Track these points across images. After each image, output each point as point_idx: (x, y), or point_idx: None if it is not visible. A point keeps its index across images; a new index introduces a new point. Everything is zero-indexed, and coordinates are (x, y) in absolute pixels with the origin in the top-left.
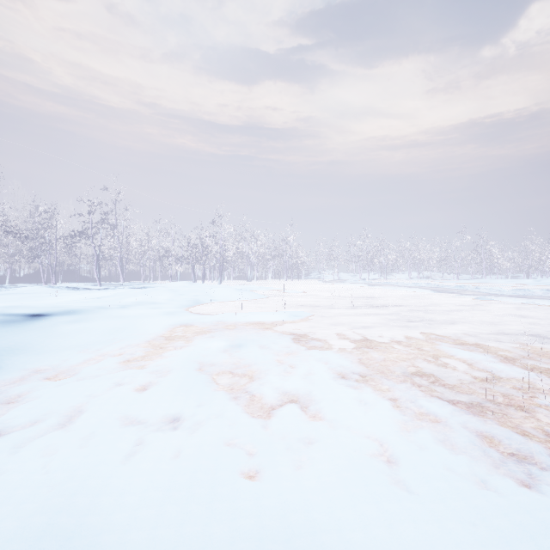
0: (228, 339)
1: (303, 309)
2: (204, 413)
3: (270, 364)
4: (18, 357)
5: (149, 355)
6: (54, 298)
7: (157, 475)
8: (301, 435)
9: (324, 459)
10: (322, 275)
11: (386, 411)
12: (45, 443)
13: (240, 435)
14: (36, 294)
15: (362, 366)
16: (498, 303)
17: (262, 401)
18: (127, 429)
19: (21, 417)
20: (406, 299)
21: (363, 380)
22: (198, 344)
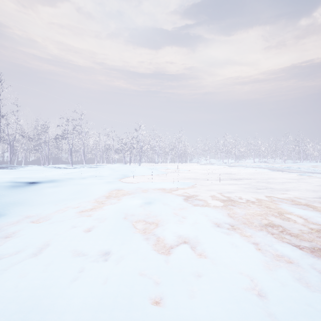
0: (143, 198)
1: (189, 181)
2: (126, 250)
3: (169, 216)
4: (18, 207)
5: (94, 208)
6: (45, 173)
7: (90, 299)
8: (192, 269)
9: (210, 291)
10: (200, 160)
11: (252, 253)
12: (21, 267)
13: (149, 267)
14: (36, 170)
15: (230, 218)
16: (314, 178)
17: (164, 242)
18: (75, 259)
19: (11, 248)
20: (253, 175)
21: (232, 228)
22: (125, 201)
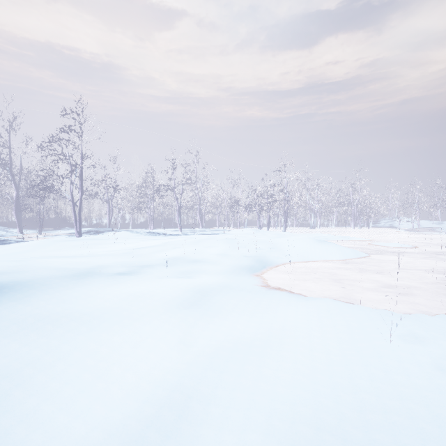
0: None
1: None
2: None
3: None
4: None
5: None
6: (105, 246)
7: None
8: None
9: None
10: (395, 223)
11: None
12: None
13: None
14: (100, 240)
15: None
16: None
17: None
18: None
19: None
20: None
21: None
22: None
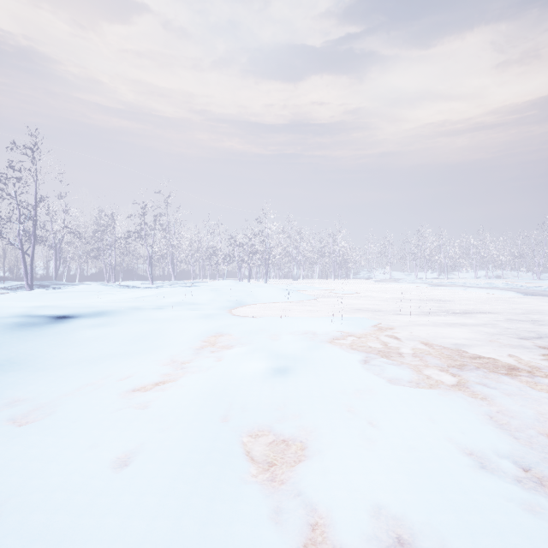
0: (270, 358)
1: (359, 314)
2: None
3: (334, 418)
4: (5, 377)
5: (163, 381)
6: (101, 297)
7: None
8: None
9: None
10: (372, 274)
11: None
12: None
13: None
14: (87, 292)
15: (504, 436)
16: None
17: (333, 539)
18: None
19: None
20: (489, 303)
21: (529, 481)
22: (231, 365)
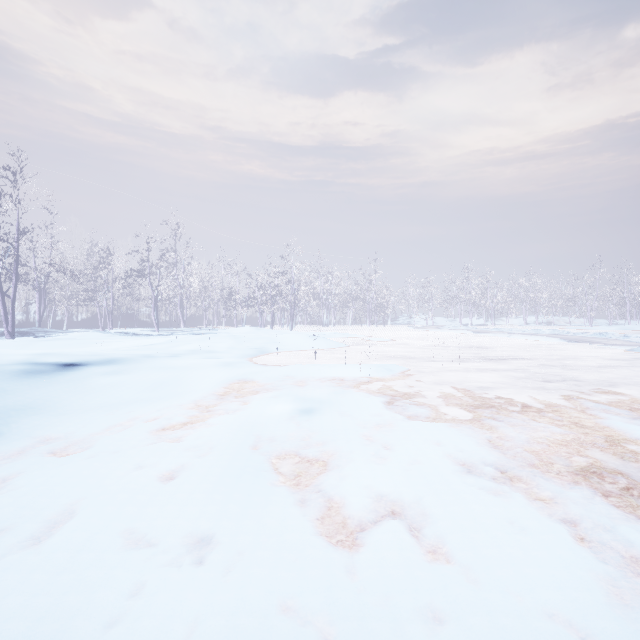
0: (296, 401)
1: (393, 362)
2: (251, 534)
3: (354, 444)
4: (29, 419)
5: (191, 421)
6: (102, 345)
7: None
8: (417, 600)
9: None
10: (413, 320)
11: (567, 551)
12: None
13: (306, 590)
14: (85, 340)
15: (495, 452)
16: None
17: (344, 513)
18: (125, 558)
19: None
20: (529, 350)
21: (503, 478)
22: (257, 407)
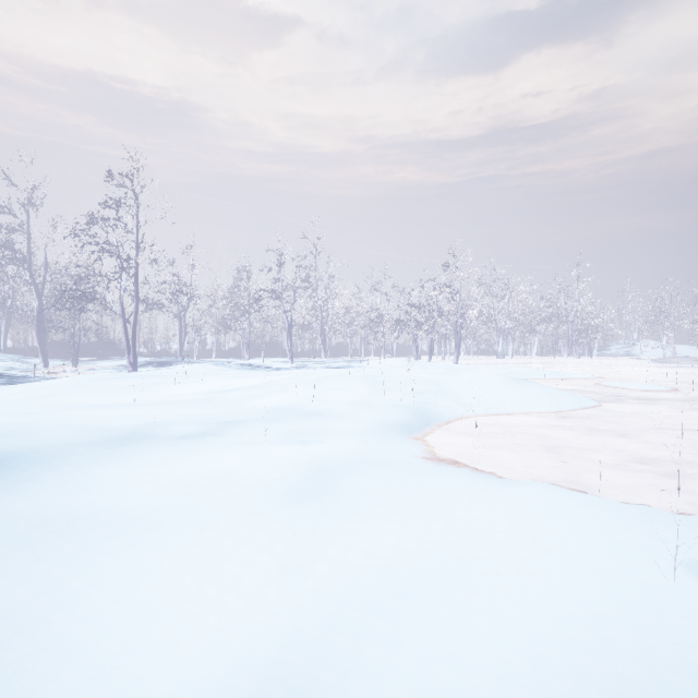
0: None
1: None
2: None
3: None
4: None
5: None
6: (171, 388)
7: None
8: None
9: None
10: (634, 349)
11: None
12: None
13: None
14: (163, 378)
15: None
16: None
17: None
18: None
19: None
20: None
21: None
22: None
